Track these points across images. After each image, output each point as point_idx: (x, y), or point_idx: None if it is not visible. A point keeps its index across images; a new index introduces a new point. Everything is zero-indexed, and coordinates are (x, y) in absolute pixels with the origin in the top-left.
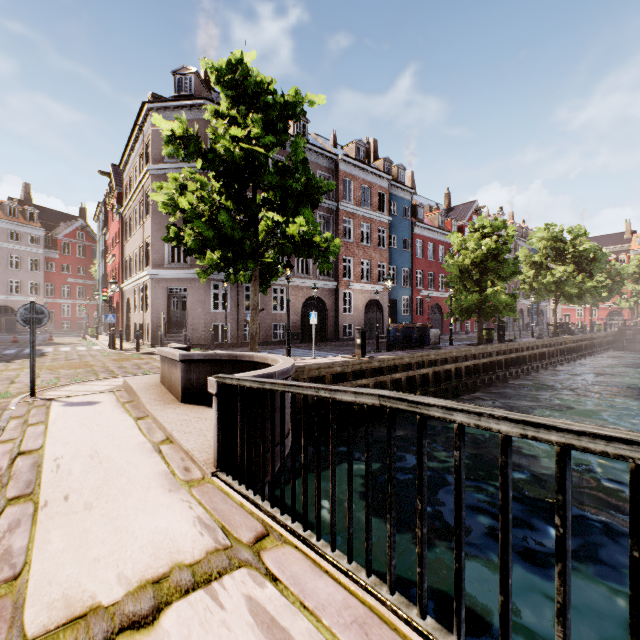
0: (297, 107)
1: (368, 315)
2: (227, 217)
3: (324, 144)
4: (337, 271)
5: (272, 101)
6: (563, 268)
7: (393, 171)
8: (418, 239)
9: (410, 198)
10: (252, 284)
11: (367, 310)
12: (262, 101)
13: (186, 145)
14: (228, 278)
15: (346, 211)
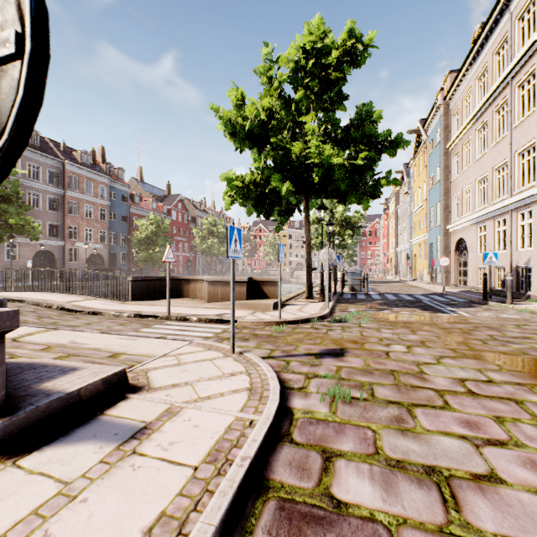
0: (13, 171)
1: (92, 263)
2: None
3: (55, 149)
4: (65, 234)
5: None
6: (212, 240)
7: (115, 171)
8: (134, 216)
9: (128, 190)
10: None
11: (91, 260)
12: None
13: None
14: None
15: (72, 196)
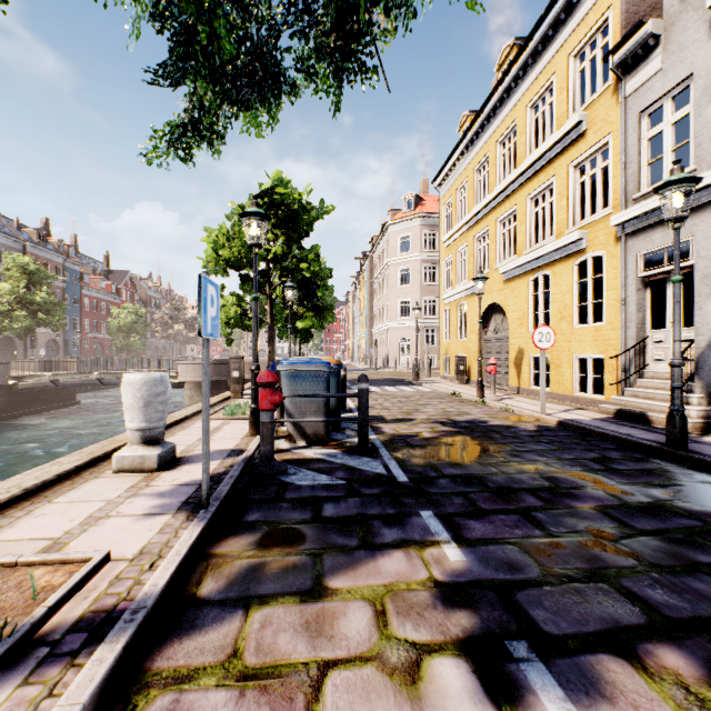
0: (54, 278)
1: (48, 350)
2: (35, 319)
3: (10, 227)
4: None
5: (41, 272)
6: (178, 326)
7: (66, 248)
8: (86, 297)
9: (80, 269)
10: (25, 338)
11: (48, 346)
12: (41, 276)
13: (11, 291)
14: (1, 333)
15: None
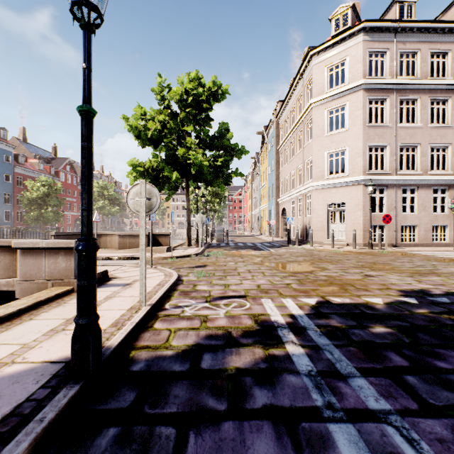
0: None
1: None
2: None
3: None
4: None
5: None
6: (103, 202)
7: None
8: (19, 176)
9: (12, 150)
10: None
11: None
12: None
13: None
14: None
15: None
